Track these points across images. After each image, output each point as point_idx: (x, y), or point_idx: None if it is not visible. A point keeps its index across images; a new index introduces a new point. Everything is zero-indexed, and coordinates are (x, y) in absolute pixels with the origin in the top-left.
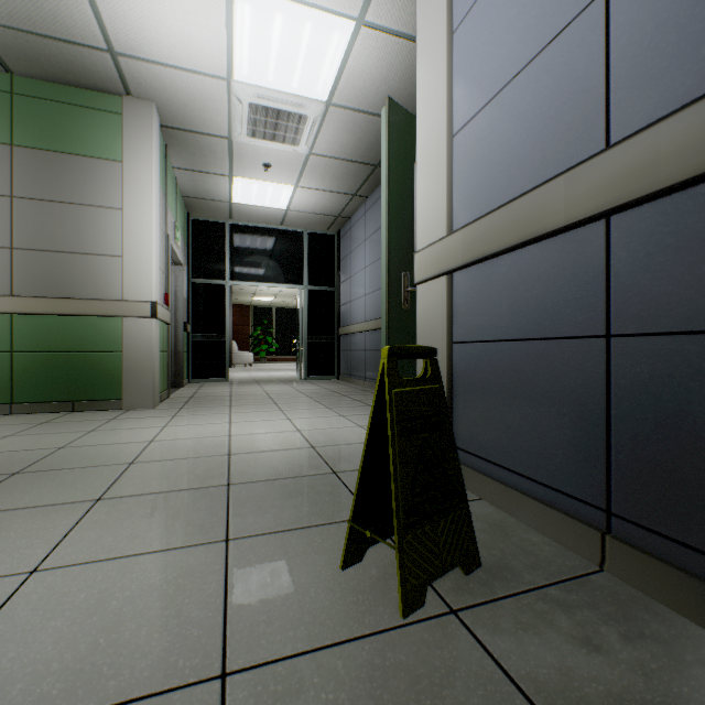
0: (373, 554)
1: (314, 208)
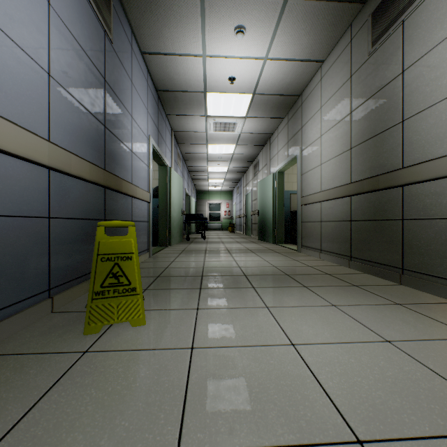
0: (123, 328)
1: None
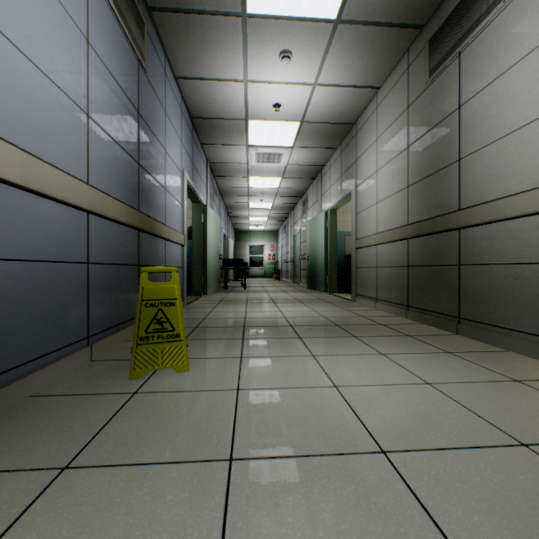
0: (168, 374)
1: None
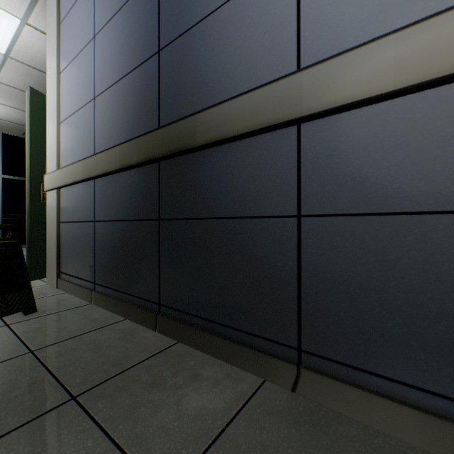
0: None
1: (7, 117)
